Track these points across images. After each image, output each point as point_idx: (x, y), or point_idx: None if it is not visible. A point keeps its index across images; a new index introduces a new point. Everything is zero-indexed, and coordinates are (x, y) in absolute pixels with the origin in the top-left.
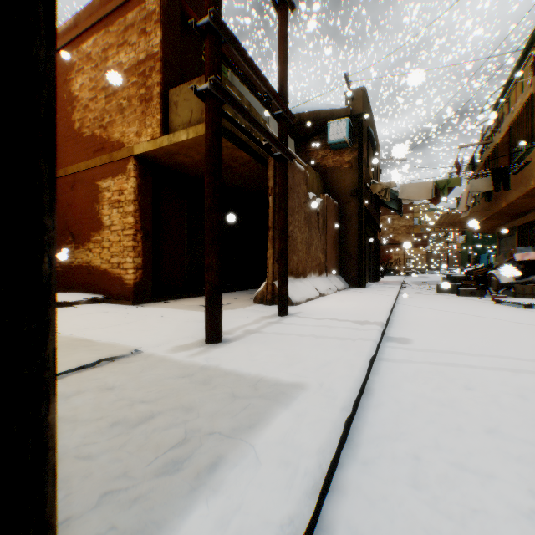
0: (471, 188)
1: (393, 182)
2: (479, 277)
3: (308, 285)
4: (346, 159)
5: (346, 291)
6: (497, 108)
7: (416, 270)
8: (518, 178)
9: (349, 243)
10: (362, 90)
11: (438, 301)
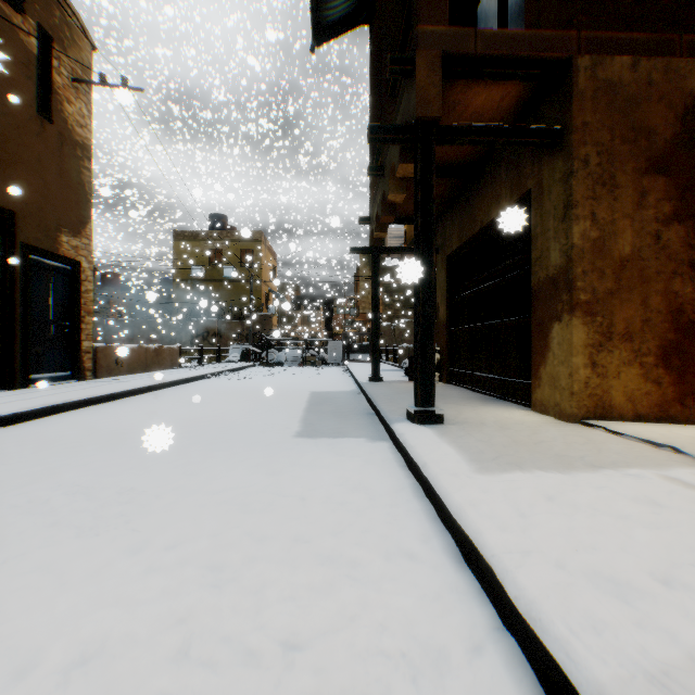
0: None
1: None
2: None
3: None
4: None
5: None
6: None
7: None
8: None
9: None
10: None
11: None
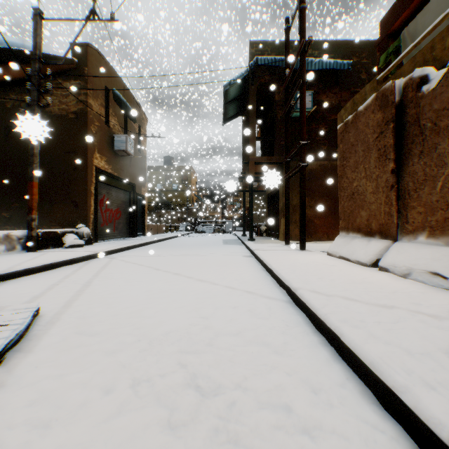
0: None
1: None
2: None
3: (367, 246)
4: None
5: None
6: None
7: None
8: None
9: None
10: None
11: (192, 358)
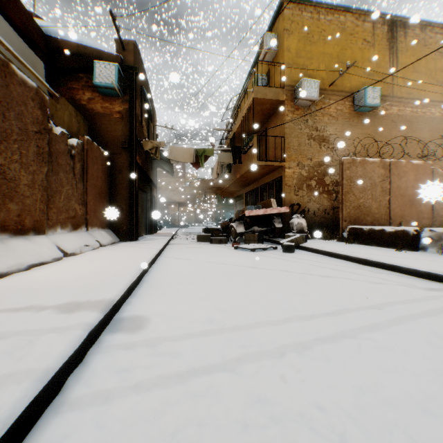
0: (220, 159)
1: (163, 142)
2: (225, 228)
3: (42, 244)
4: (117, 108)
5: (112, 246)
6: (236, 106)
7: (188, 223)
8: (247, 157)
9: (119, 196)
10: (133, 44)
11: (196, 250)
